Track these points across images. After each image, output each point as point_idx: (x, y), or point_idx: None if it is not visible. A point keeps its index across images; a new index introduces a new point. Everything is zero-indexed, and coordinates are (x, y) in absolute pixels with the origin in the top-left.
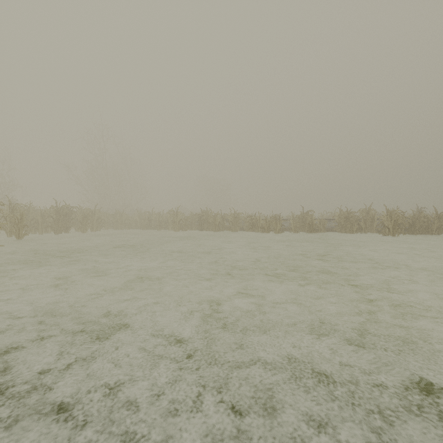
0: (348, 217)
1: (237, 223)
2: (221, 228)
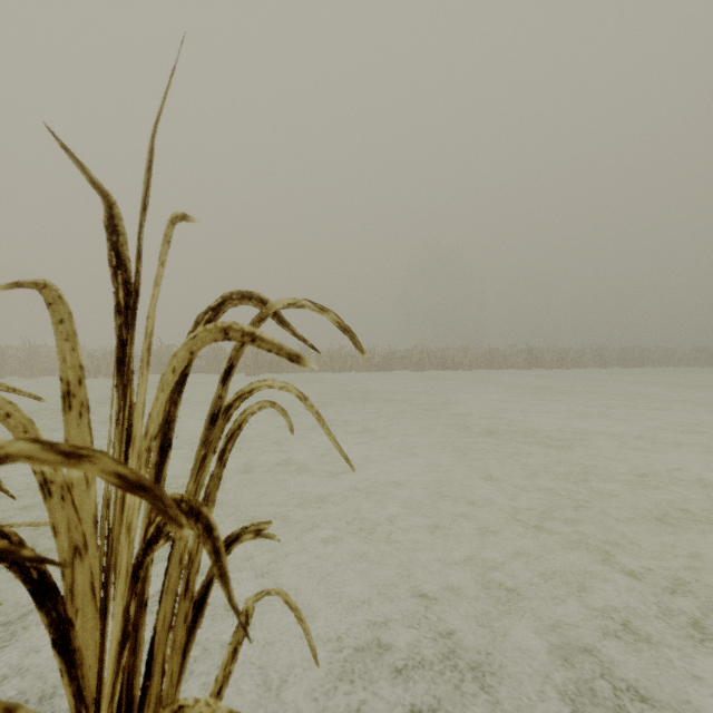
0: (218, 355)
1: (37, 364)
2: None
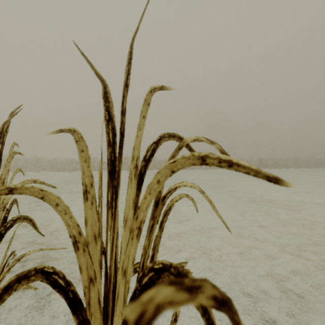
0: None
1: (39, 166)
2: (24, 170)
